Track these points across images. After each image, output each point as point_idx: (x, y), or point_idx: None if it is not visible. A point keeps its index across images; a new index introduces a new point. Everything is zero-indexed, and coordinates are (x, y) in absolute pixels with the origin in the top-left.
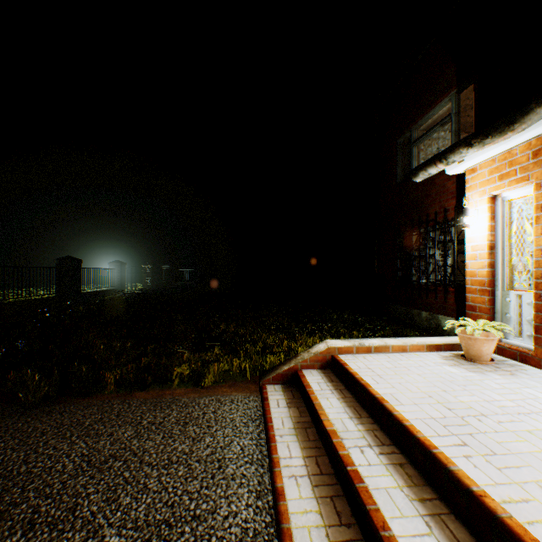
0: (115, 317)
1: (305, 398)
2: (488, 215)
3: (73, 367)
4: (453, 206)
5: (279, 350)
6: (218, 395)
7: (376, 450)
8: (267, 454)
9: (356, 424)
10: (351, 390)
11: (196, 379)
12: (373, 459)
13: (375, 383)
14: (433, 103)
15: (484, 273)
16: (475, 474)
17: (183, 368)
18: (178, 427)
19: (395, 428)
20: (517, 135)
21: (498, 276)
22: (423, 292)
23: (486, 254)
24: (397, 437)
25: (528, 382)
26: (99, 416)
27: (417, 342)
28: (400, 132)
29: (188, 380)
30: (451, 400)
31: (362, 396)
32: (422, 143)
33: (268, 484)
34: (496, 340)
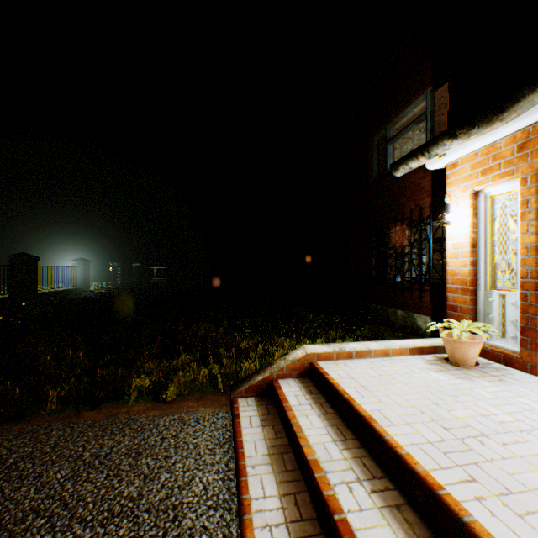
0: (73, 320)
1: (281, 414)
2: (470, 211)
3: (5, 385)
4: (428, 204)
5: (254, 354)
6: (182, 413)
7: (367, 486)
8: (236, 491)
9: (342, 450)
10: (332, 404)
11: (158, 393)
12: (364, 501)
13: (360, 396)
14: (408, 101)
15: (466, 272)
16: (495, 528)
17: (143, 380)
18: (128, 460)
19: (388, 456)
20: (503, 127)
21: (480, 275)
22: (398, 290)
23: (468, 252)
24: (391, 468)
25: (518, 389)
26: (29, 449)
27: (399, 345)
28: (375, 130)
29: (149, 394)
30: (446, 416)
31: (347, 413)
32: (396, 142)
33: (235, 537)
34: (482, 343)
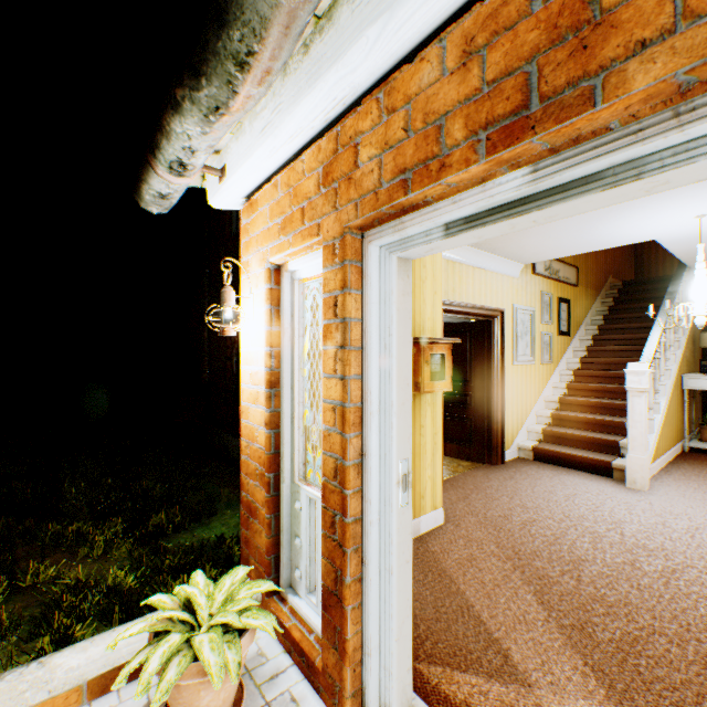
0: None
1: None
2: (269, 309)
3: None
4: None
5: None
6: None
7: None
8: None
9: None
10: None
11: None
12: None
13: None
14: None
15: (266, 440)
16: None
17: None
18: None
19: None
20: (288, 112)
21: (285, 449)
22: None
23: (268, 397)
24: None
25: None
26: None
27: (51, 689)
28: None
29: None
30: None
31: None
32: None
33: None
34: (242, 659)
